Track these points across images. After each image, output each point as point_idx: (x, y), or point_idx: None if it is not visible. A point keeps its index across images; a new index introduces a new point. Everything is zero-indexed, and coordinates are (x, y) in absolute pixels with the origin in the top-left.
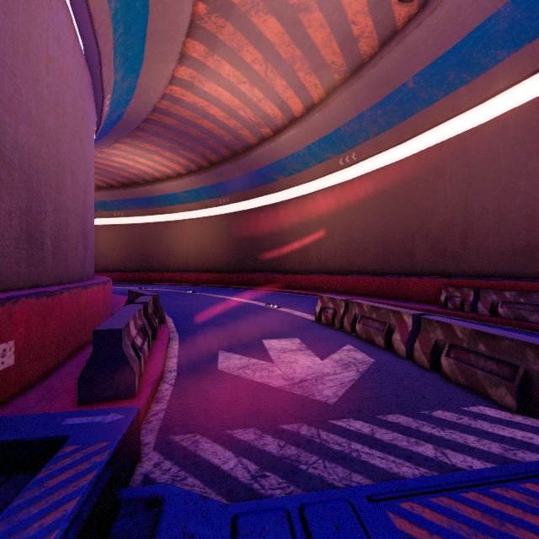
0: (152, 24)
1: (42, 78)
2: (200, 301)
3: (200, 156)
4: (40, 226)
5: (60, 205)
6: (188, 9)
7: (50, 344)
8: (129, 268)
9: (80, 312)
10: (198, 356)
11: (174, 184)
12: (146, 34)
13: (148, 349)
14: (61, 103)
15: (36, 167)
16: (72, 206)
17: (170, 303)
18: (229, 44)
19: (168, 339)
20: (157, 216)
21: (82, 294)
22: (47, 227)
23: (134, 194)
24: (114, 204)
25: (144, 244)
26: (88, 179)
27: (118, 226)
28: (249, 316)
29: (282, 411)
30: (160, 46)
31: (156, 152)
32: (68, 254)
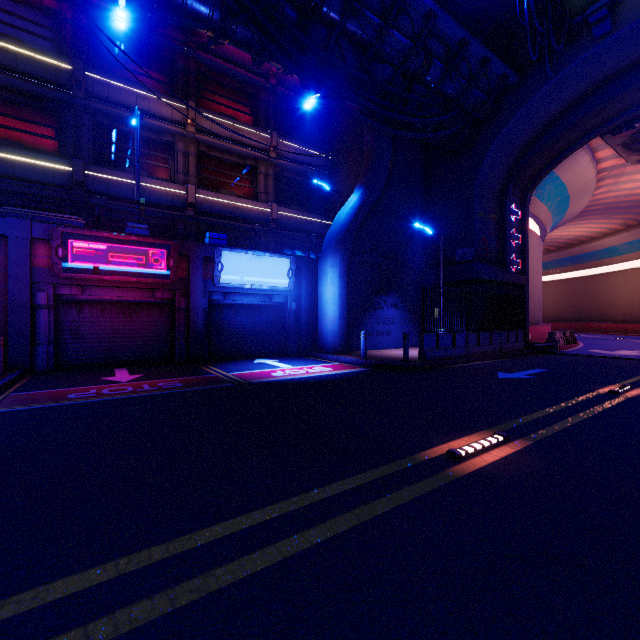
0: (572, 198)
1: (530, 265)
2: (615, 342)
3: (636, 214)
4: (530, 308)
5: (533, 299)
6: (593, 184)
7: (535, 338)
8: (564, 318)
9: (541, 333)
10: (583, 349)
11: (611, 239)
12: (569, 201)
13: (564, 345)
14: (534, 266)
15: (529, 291)
16: (536, 297)
17: (590, 341)
18: (633, 170)
19: (573, 345)
20: (595, 268)
21: (542, 327)
22: (531, 307)
23: (569, 253)
24: (551, 263)
25: (580, 296)
26: (540, 282)
27: (554, 282)
28: (638, 347)
29: (596, 353)
30: (578, 199)
31: (588, 223)
32: (535, 315)
